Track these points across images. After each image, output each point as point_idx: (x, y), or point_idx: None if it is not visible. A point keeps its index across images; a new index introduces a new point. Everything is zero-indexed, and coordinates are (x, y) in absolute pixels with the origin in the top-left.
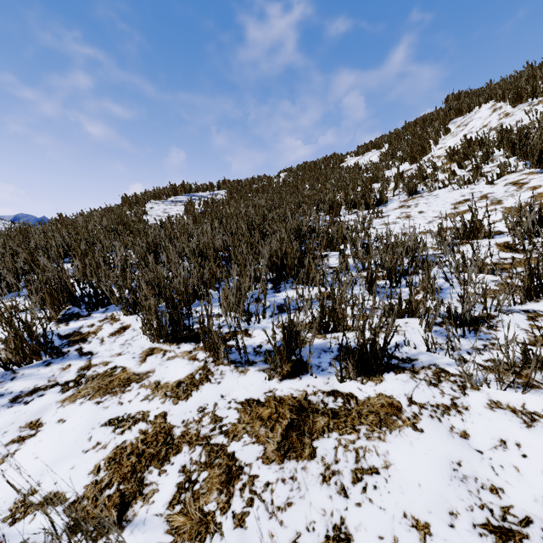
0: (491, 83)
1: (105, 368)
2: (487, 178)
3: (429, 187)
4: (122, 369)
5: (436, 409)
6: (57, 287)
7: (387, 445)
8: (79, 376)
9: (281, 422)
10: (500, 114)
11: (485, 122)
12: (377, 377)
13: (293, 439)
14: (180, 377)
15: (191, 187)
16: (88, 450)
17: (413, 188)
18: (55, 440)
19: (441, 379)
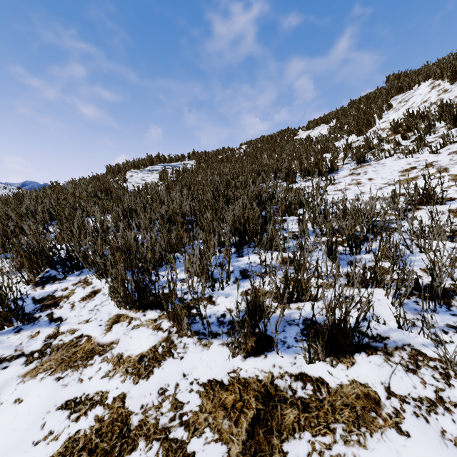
0: (428, 64)
1: (71, 337)
2: (431, 148)
3: (376, 156)
4: (87, 338)
5: (420, 404)
6: (36, 251)
7: (369, 454)
8: (45, 345)
9: (246, 413)
10: (438, 91)
11: (425, 98)
12: (347, 359)
13: (259, 438)
14: (143, 349)
15: (165, 157)
16: (39, 441)
17: (362, 157)
18: (7, 427)
19: (419, 364)
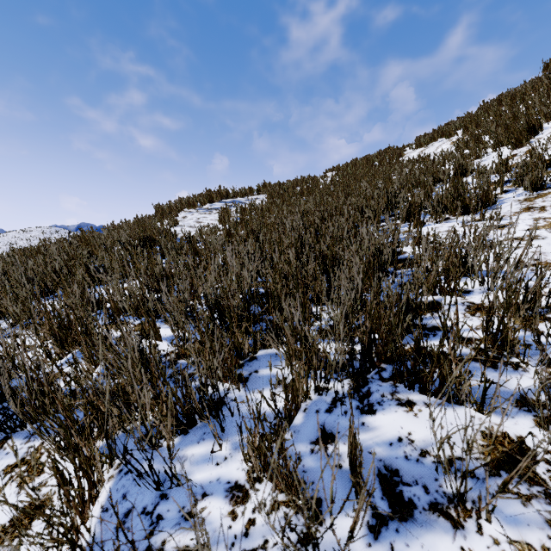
0: None
1: None
2: None
3: None
4: None
5: None
6: None
7: None
8: None
9: None
10: None
11: None
12: None
13: None
14: None
15: (228, 192)
16: None
17: (539, 181)
18: None
19: None
